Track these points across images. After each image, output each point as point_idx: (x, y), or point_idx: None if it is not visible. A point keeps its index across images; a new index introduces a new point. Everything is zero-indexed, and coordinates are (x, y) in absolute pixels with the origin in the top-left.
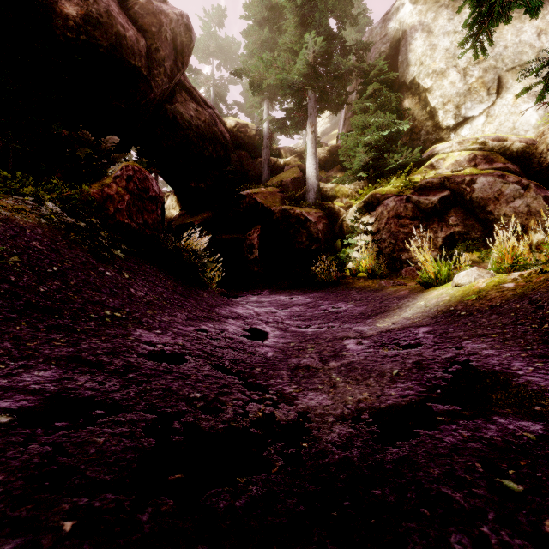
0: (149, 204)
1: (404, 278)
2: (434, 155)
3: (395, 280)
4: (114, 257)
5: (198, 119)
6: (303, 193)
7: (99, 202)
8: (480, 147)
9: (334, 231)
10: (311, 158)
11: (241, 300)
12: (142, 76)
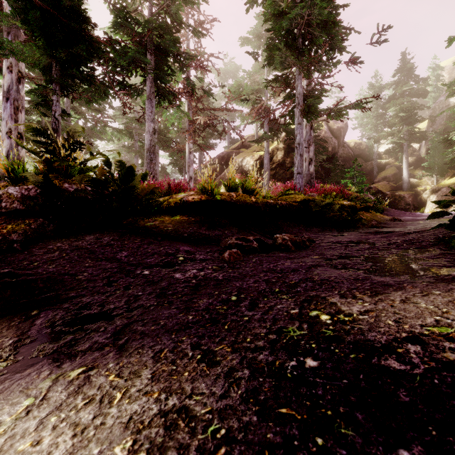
0: None
1: None
2: None
3: None
4: None
5: (344, 154)
6: (400, 184)
7: None
8: None
9: (417, 200)
10: (405, 169)
11: None
12: (336, 153)
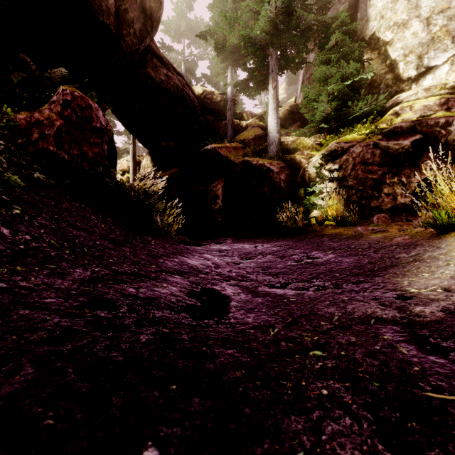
0: (92, 136)
1: (377, 225)
2: (398, 104)
3: (368, 227)
4: (12, 187)
5: (168, 83)
6: (264, 147)
7: (23, 127)
8: (450, 92)
9: (296, 181)
10: (273, 113)
11: (203, 248)
12: (111, 34)
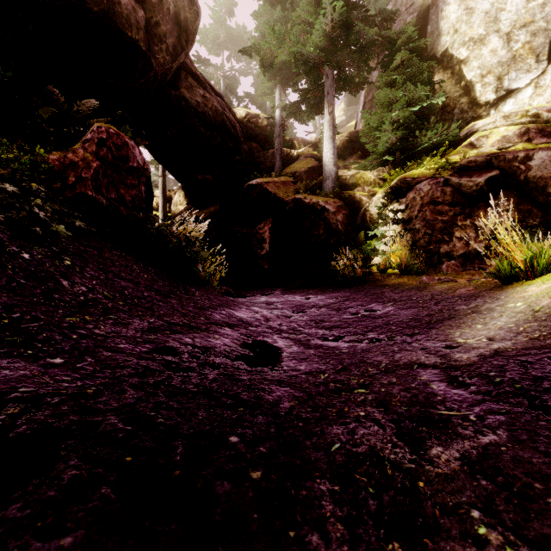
0: (128, 177)
1: (446, 274)
2: (473, 133)
3: (436, 276)
4: (57, 237)
5: (205, 106)
6: (319, 182)
7: (58, 170)
8: (532, 121)
9: (356, 222)
10: (329, 142)
11: (248, 301)
12: (141, 52)
